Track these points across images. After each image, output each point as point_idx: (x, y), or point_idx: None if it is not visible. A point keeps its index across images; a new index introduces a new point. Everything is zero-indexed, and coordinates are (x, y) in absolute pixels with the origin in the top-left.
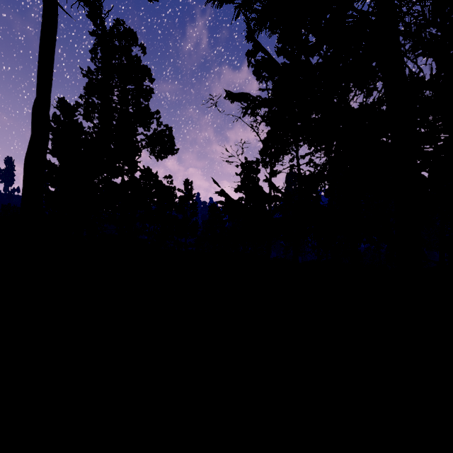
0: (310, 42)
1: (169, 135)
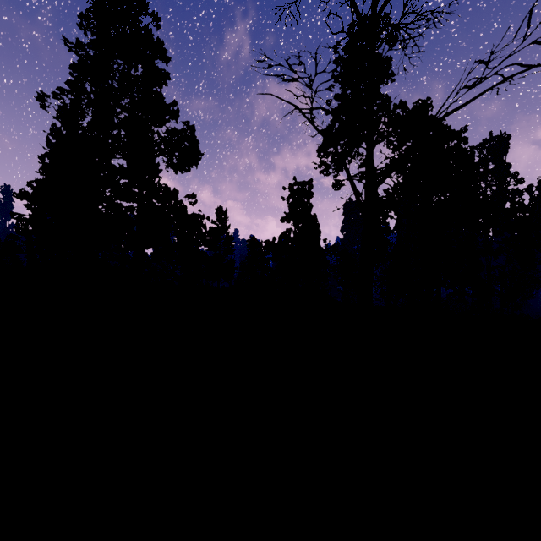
0: None
1: (190, 135)
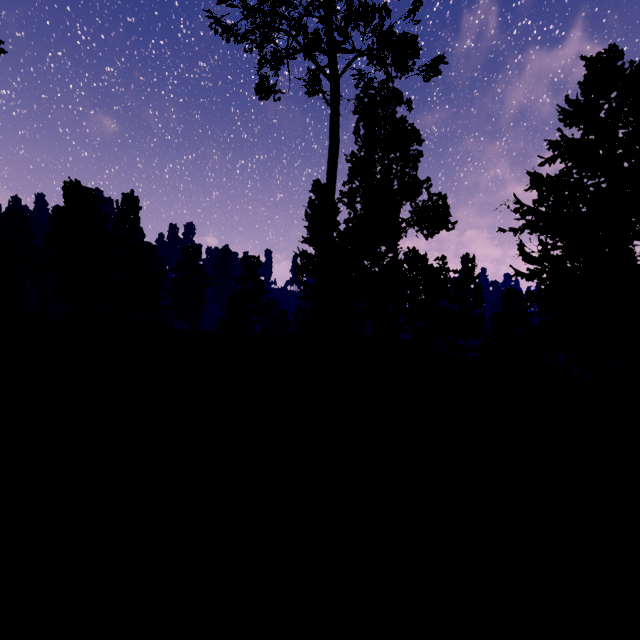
0: (581, 214)
1: (443, 206)
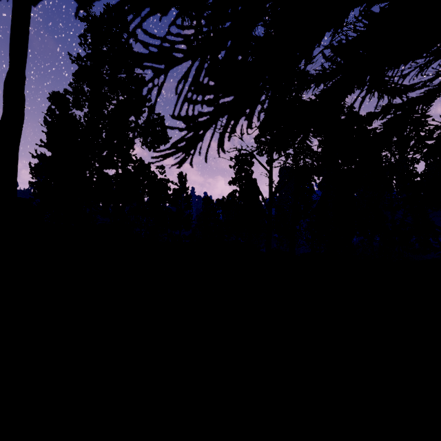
0: None
1: (161, 124)
